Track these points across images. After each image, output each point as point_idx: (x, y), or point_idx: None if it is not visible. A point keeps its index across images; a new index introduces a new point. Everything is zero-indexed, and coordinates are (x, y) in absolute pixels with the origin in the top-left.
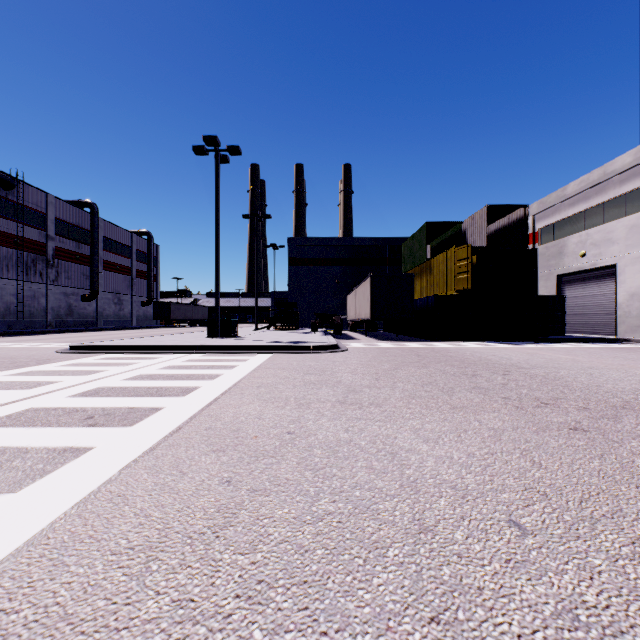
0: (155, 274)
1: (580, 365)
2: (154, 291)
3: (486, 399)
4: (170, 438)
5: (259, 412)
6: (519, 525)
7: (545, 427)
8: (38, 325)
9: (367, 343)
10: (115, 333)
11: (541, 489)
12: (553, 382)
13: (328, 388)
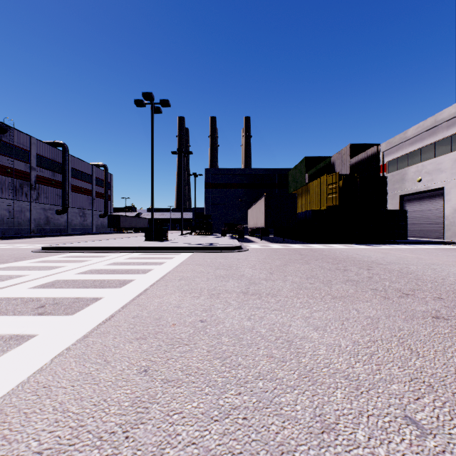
0: (109, 195)
1: (424, 262)
2: (109, 207)
3: (358, 290)
4: (102, 326)
5: (178, 302)
6: (416, 422)
7: (412, 315)
8: (24, 231)
9: (262, 245)
10: (79, 237)
11: (425, 379)
12: (407, 276)
13: (234, 281)
